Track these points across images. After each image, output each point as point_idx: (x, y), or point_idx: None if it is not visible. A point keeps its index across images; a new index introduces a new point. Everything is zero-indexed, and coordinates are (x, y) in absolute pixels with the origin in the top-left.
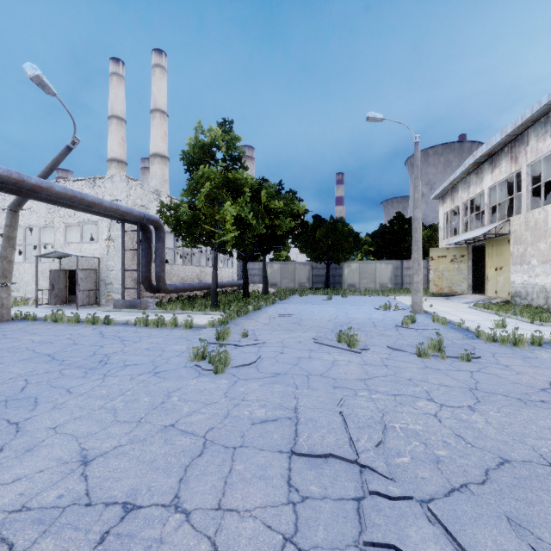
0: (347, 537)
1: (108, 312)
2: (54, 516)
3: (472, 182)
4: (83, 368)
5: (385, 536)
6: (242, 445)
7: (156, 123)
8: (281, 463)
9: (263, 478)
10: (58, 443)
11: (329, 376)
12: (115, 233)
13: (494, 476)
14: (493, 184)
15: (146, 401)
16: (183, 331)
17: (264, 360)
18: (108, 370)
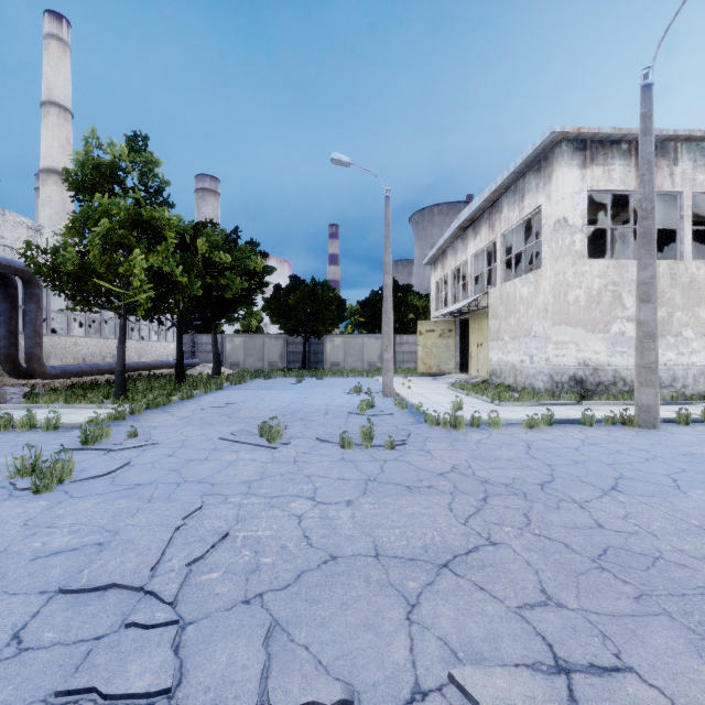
0: (40, 692)
1: None
2: None
3: (459, 249)
4: None
5: (92, 679)
6: None
7: (51, 123)
8: (29, 608)
9: None
10: None
11: (209, 481)
12: None
13: (304, 578)
14: (476, 252)
15: None
16: (40, 435)
17: (135, 467)
18: None
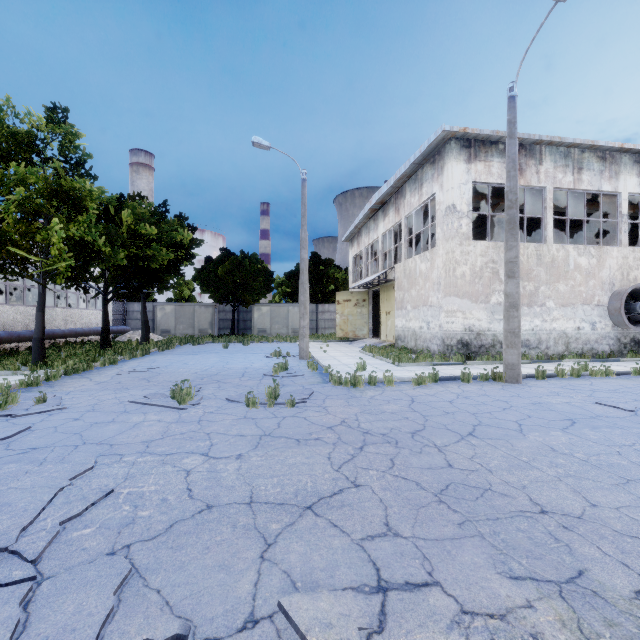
0: None
1: None
2: None
3: (371, 228)
4: None
5: None
6: None
7: None
8: None
9: None
10: None
11: (108, 442)
12: None
13: (176, 527)
14: (385, 232)
15: None
16: None
17: (35, 432)
18: None
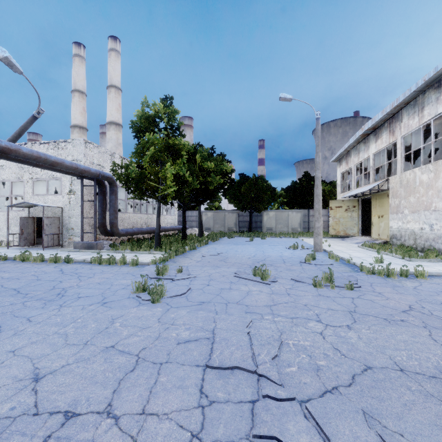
0: (241, 432)
1: (69, 253)
2: (6, 425)
3: (361, 149)
4: (43, 300)
5: (269, 430)
6: (167, 361)
7: (111, 97)
8: (197, 375)
9: (181, 387)
10: (16, 364)
11: (243, 304)
12: (76, 187)
13: (358, 380)
14: (377, 151)
15: (93, 327)
16: (130, 268)
17: (193, 291)
18: (64, 302)
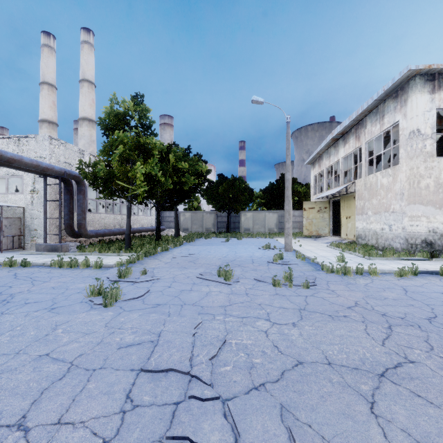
0: (155, 435)
1: (30, 255)
2: None
3: (332, 153)
4: None
5: (184, 431)
6: (102, 367)
7: (84, 91)
8: (129, 379)
9: (107, 393)
10: None
11: (199, 305)
12: (39, 186)
13: (287, 375)
14: (345, 155)
15: (32, 335)
16: (93, 271)
17: (152, 293)
18: (7, 308)
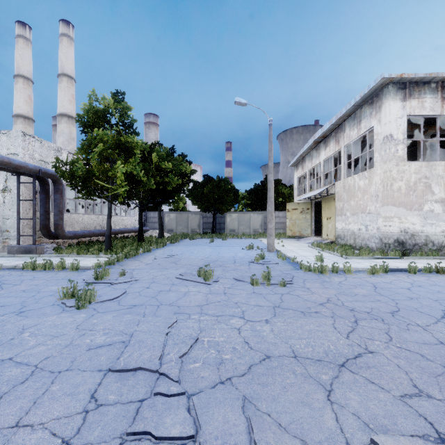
0: (117, 432)
1: (1, 258)
2: None
3: (314, 156)
4: None
5: (146, 426)
6: (68, 369)
7: (63, 86)
8: (95, 380)
9: (71, 394)
10: None
11: (176, 305)
12: (12, 184)
13: (253, 369)
14: (326, 158)
15: None
16: (68, 273)
17: (129, 294)
18: None
